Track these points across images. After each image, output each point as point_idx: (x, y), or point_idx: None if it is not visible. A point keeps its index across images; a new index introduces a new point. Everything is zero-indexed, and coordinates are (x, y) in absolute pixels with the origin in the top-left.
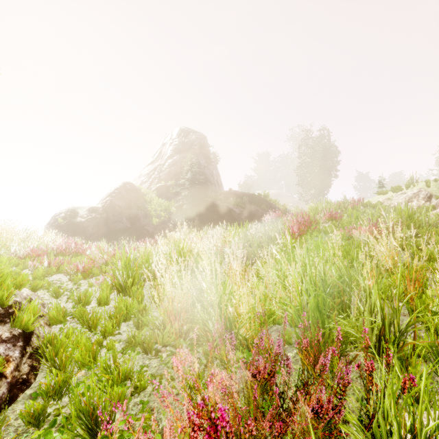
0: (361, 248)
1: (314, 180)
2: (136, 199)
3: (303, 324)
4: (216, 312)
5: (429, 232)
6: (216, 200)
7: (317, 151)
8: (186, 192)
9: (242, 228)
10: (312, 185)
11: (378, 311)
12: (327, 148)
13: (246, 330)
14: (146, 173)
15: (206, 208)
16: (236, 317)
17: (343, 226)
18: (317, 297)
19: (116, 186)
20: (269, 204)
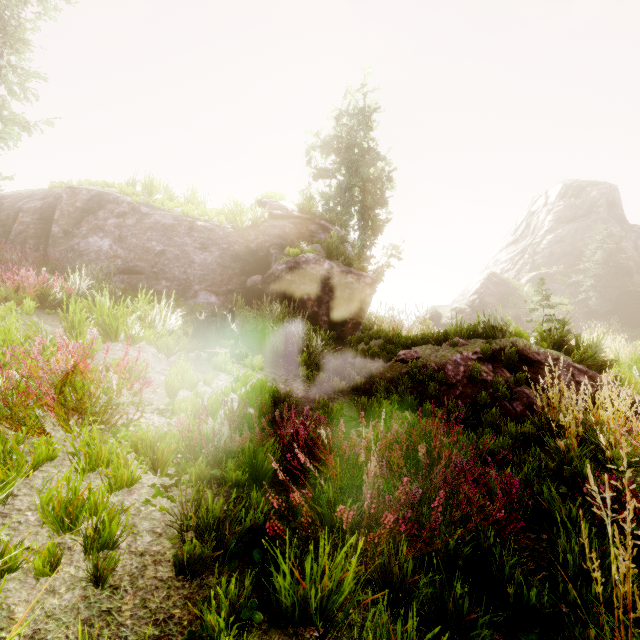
0: None
1: None
2: (507, 295)
3: None
4: None
5: None
6: None
7: None
8: (591, 281)
9: None
10: None
11: None
12: None
13: None
14: (507, 259)
15: (631, 303)
16: None
17: None
18: None
19: (481, 280)
20: None
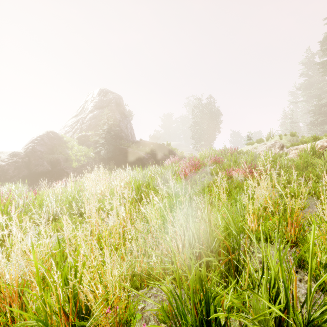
0: (239, 187)
1: (203, 135)
2: (59, 146)
3: (182, 303)
4: (62, 295)
5: (287, 172)
6: (129, 148)
7: (205, 114)
8: (103, 140)
9: (142, 171)
10: (202, 138)
11: (281, 289)
12: (212, 112)
13: (102, 323)
14: (70, 124)
15: (120, 154)
16: (98, 293)
17: (225, 168)
18: (201, 253)
19: (39, 134)
20: (171, 151)
